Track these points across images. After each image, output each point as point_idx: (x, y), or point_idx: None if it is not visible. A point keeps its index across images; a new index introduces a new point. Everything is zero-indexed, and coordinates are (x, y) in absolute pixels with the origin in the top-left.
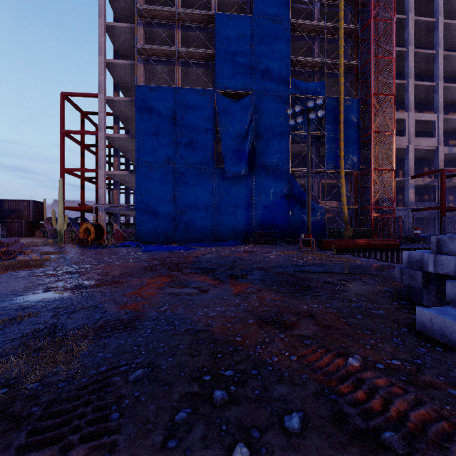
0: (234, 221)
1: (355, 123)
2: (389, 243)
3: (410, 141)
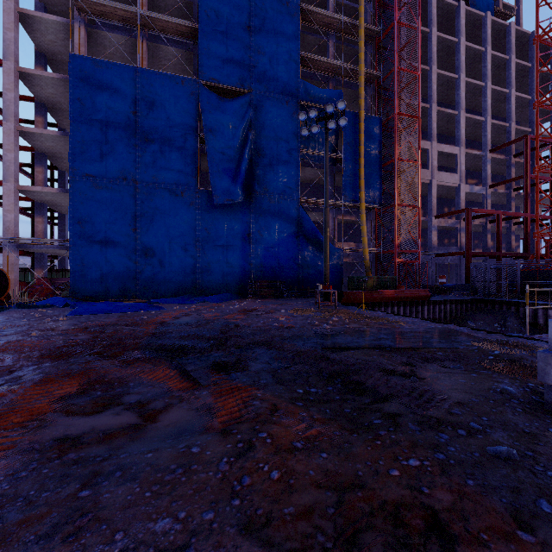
0: (226, 266)
1: (377, 147)
2: (419, 294)
3: (433, 175)
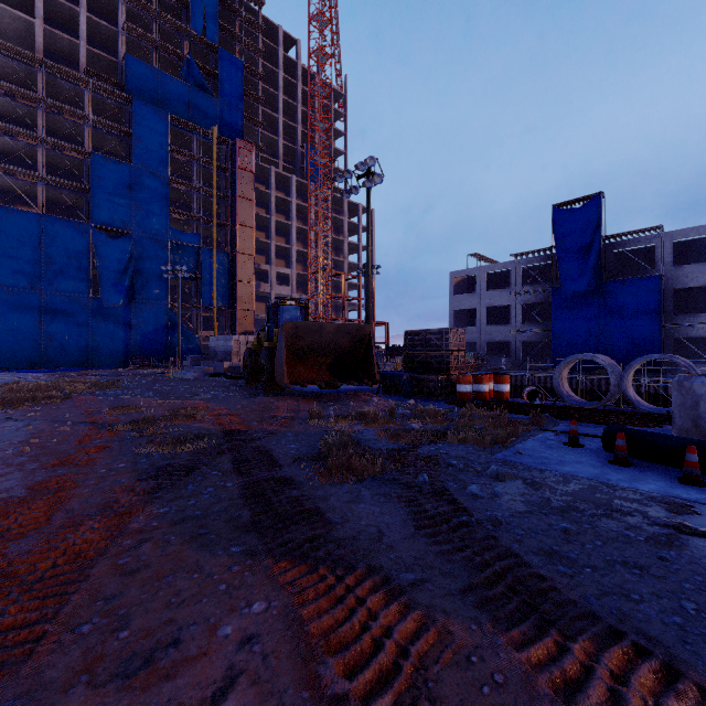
0: (113, 347)
1: (227, 271)
2: None
3: (272, 288)
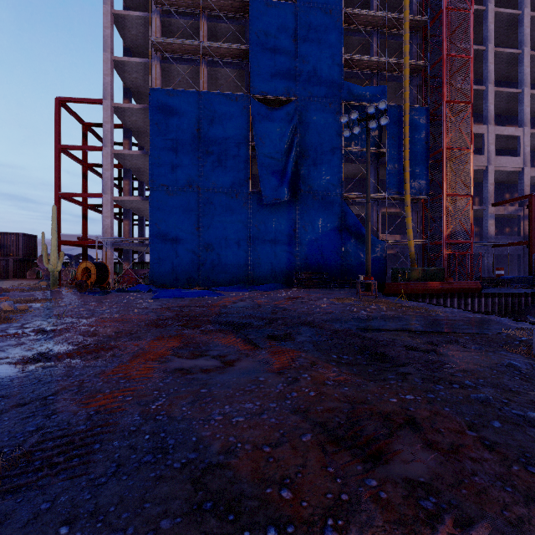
0: (273, 259)
1: (424, 138)
2: (469, 286)
3: (489, 161)
